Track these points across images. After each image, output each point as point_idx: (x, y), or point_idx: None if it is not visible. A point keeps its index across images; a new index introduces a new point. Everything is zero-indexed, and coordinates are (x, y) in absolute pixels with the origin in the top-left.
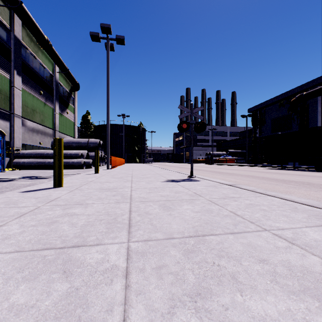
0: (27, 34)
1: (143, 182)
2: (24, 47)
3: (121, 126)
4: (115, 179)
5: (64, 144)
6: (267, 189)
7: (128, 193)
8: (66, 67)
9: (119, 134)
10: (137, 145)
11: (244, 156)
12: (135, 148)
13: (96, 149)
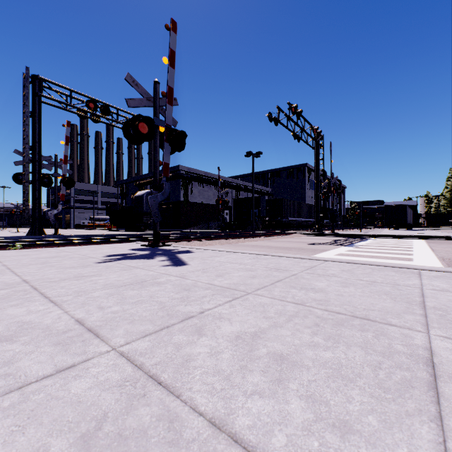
0: None
1: None
2: None
3: None
4: None
5: None
6: None
7: None
8: None
9: None
10: None
11: None
12: None
13: None
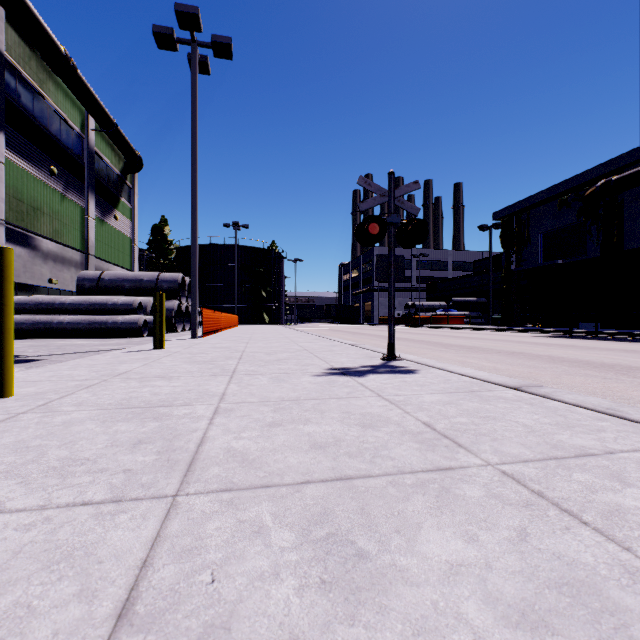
0: (21, 42)
1: (264, 378)
2: (12, 68)
3: (231, 249)
4: (192, 366)
5: (104, 283)
6: (596, 393)
7: (197, 429)
8: (111, 118)
9: (228, 265)
10: (265, 287)
11: (482, 310)
12: (262, 293)
13: (175, 295)
